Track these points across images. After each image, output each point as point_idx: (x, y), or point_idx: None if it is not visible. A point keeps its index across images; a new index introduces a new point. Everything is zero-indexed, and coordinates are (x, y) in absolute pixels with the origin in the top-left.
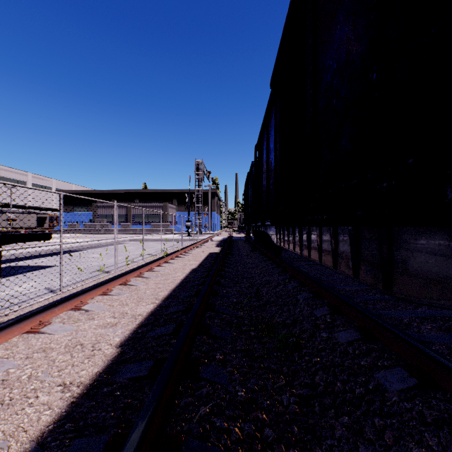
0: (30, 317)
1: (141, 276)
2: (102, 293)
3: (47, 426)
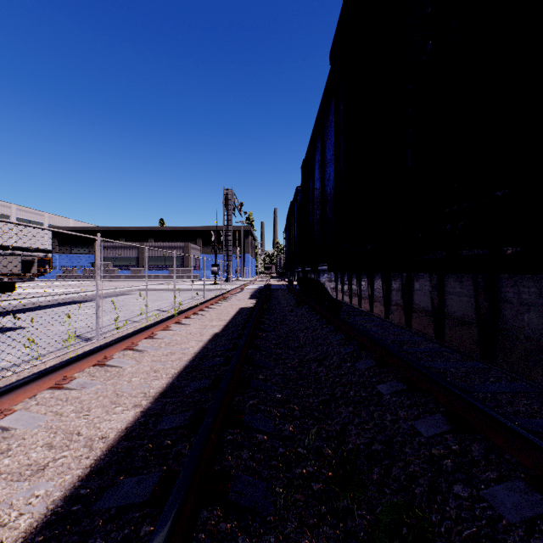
0: None
1: (133, 348)
2: (54, 385)
3: None
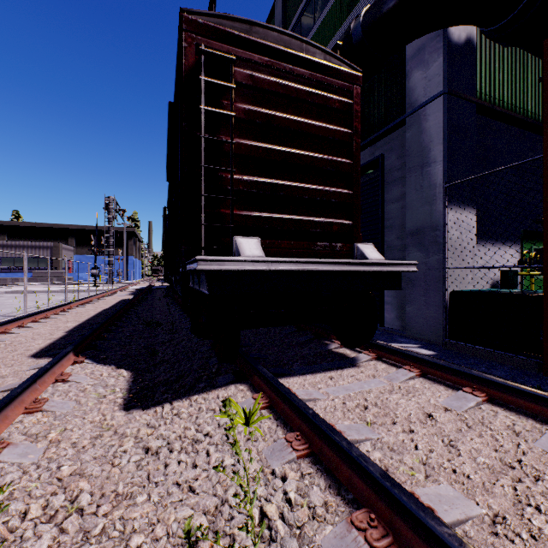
0: None
1: (57, 314)
2: (32, 321)
3: (52, 342)
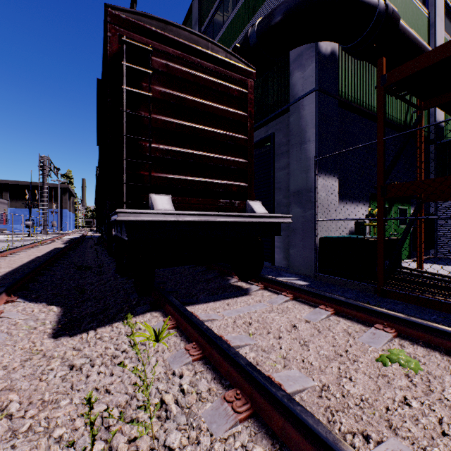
0: None
1: None
2: None
3: None
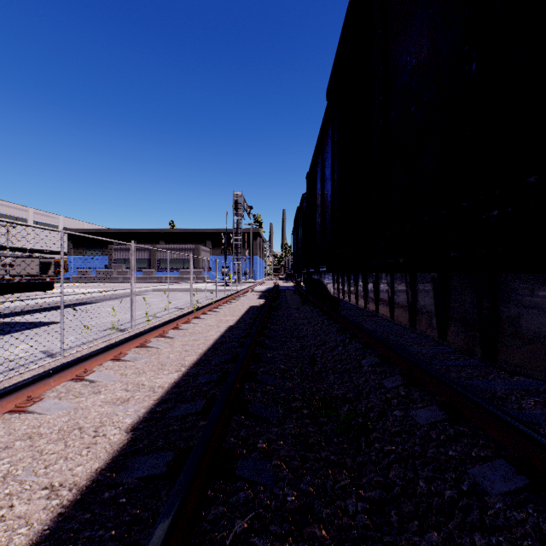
0: (14, 391)
1: (164, 336)
2: (113, 358)
3: None
